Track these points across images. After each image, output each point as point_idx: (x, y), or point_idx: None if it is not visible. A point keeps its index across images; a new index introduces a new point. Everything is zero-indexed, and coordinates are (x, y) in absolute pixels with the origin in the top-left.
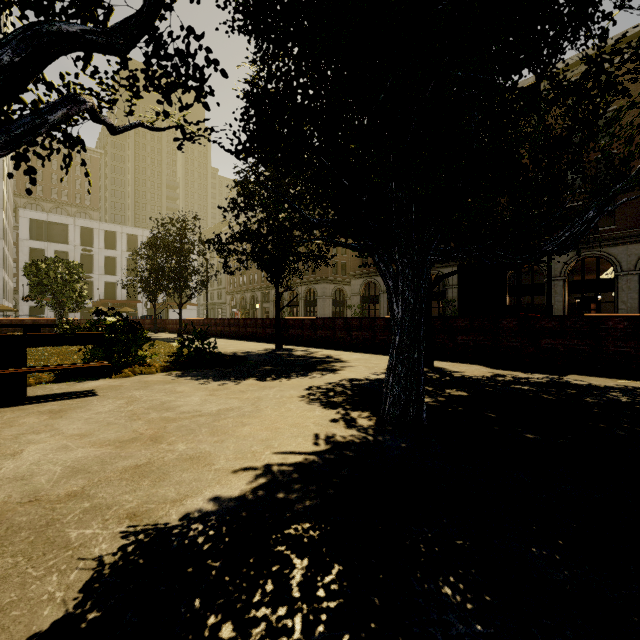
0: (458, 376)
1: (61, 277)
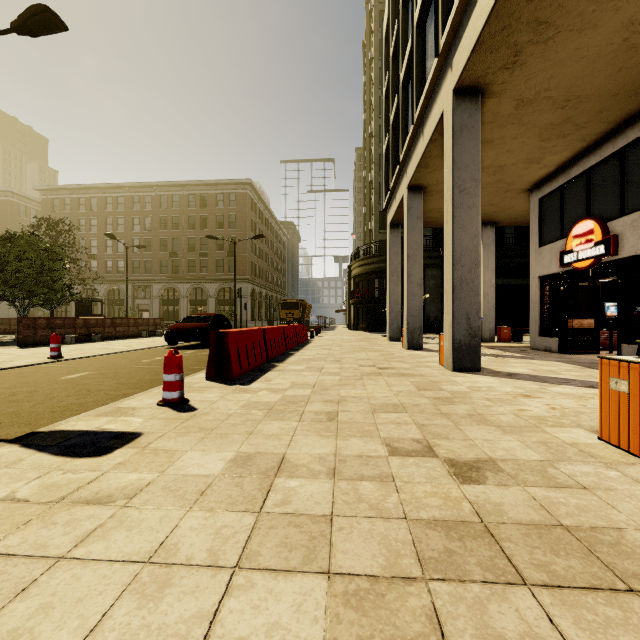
0: None
1: None
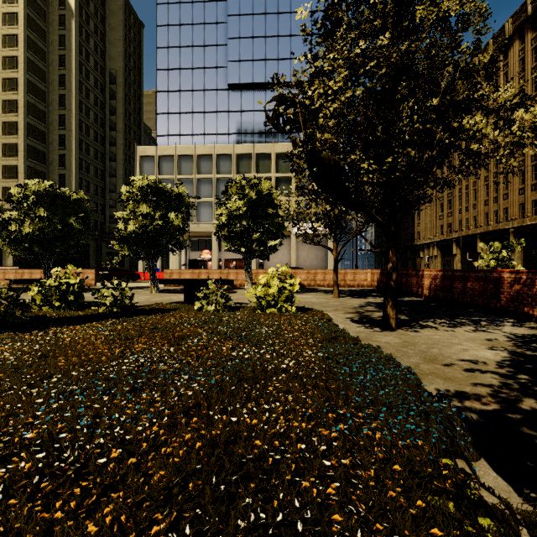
0: None
1: None
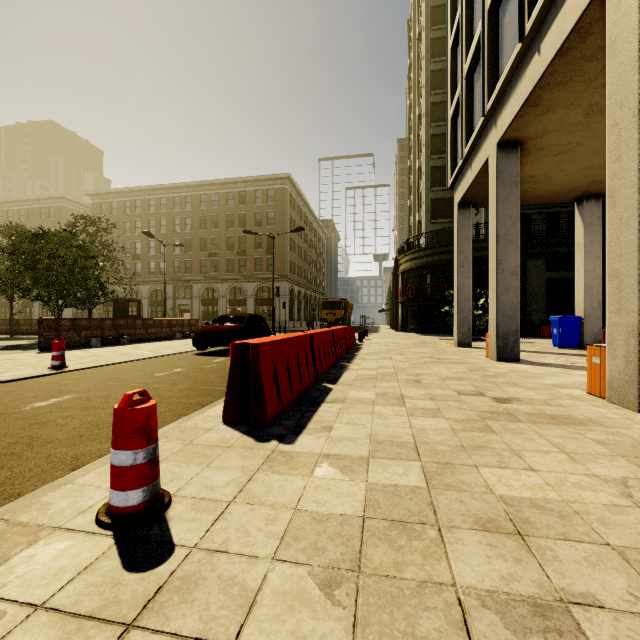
0: None
1: None
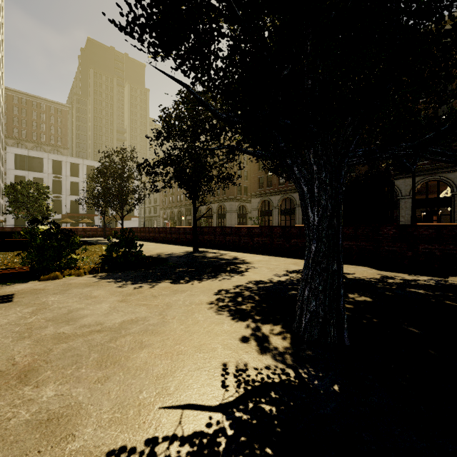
0: (352, 278)
1: (33, 196)
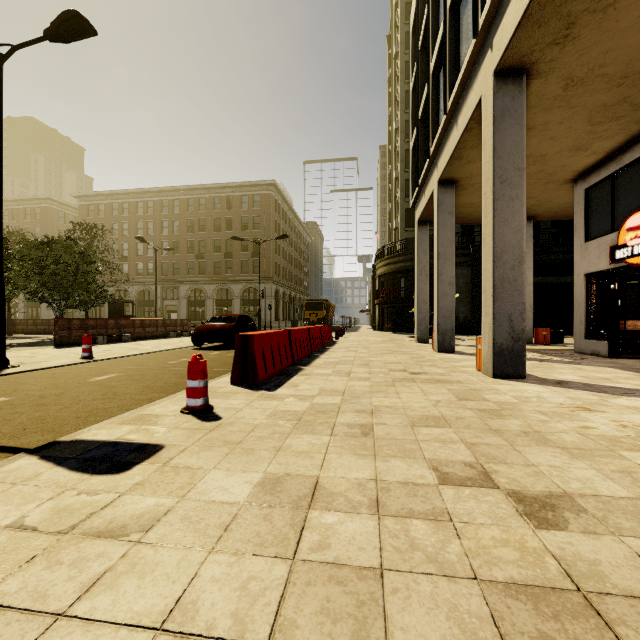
0: None
1: None
